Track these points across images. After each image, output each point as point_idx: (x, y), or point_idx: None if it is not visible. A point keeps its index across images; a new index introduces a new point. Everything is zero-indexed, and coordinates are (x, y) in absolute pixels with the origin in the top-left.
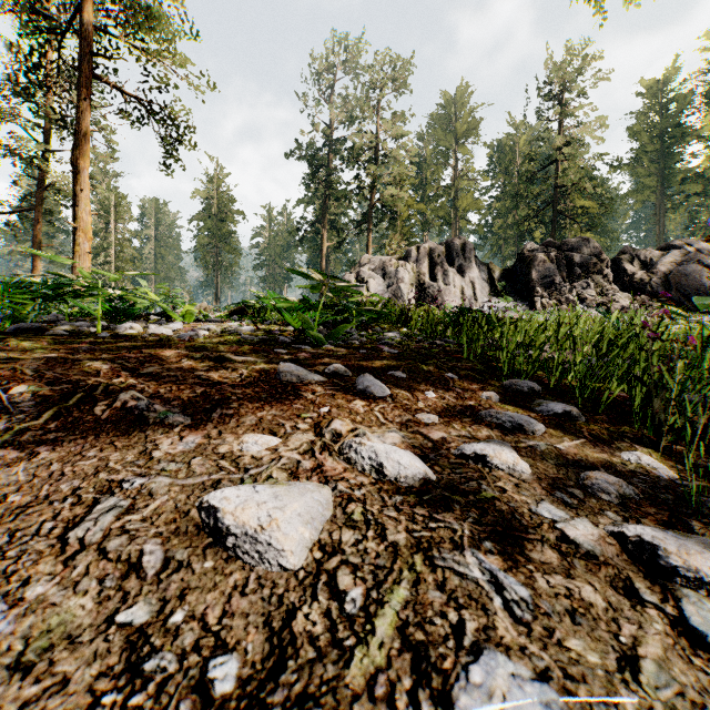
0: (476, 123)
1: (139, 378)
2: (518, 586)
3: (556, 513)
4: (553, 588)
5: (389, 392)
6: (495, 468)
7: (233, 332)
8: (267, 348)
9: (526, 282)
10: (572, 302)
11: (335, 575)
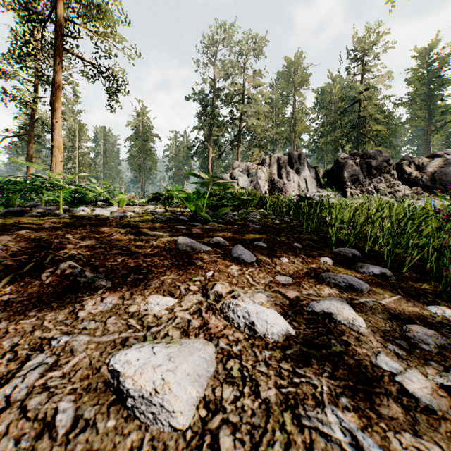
0: (307, 77)
1: (78, 250)
2: (376, 448)
3: (392, 364)
4: (405, 449)
5: (255, 258)
6: (339, 323)
7: (150, 213)
8: (171, 225)
9: (340, 179)
10: (371, 191)
11: (217, 435)
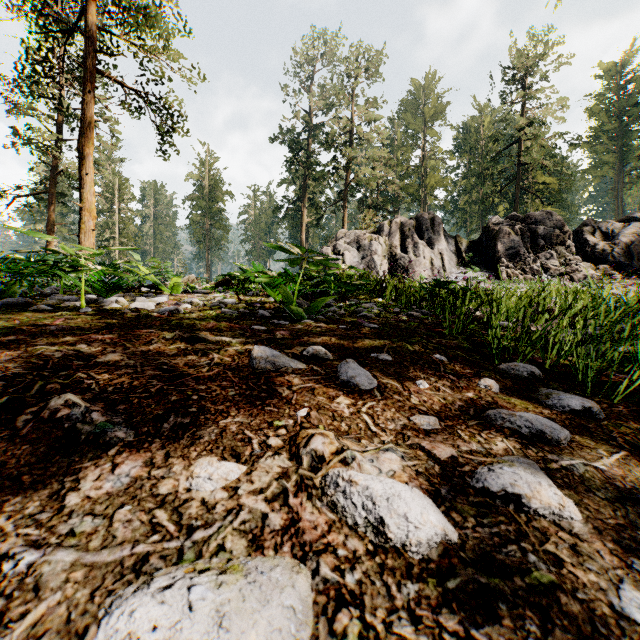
0: (443, 107)
1: (91, 370)
2: None
3: None
4: None
5: (376, 382)
6: (534, 514)
7: (215, 305)
8: (245, 325)
9: (492, 253)
10: (537, 271)
11: None
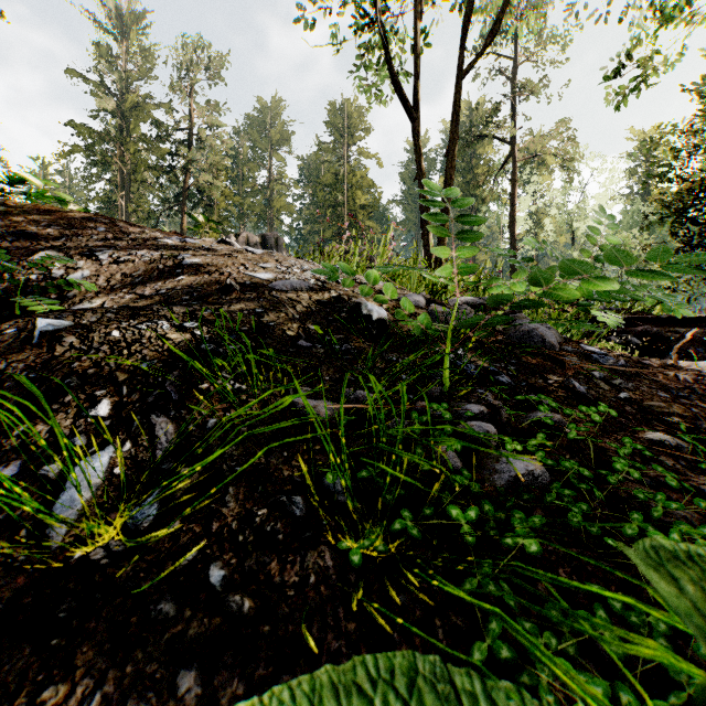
0: (289, 135)
1: None
2: None
3: None
4: None
5: None
6: None
7: None
8: None
9: None
10: None
11: None
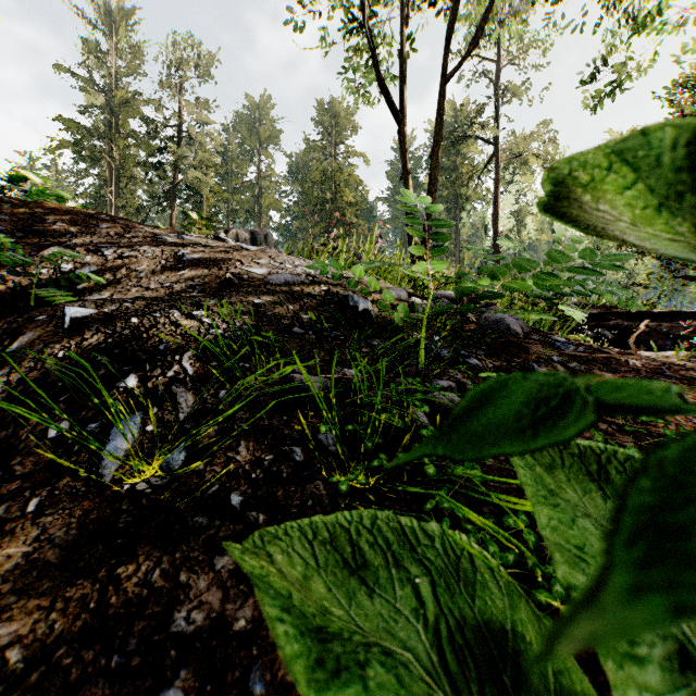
0: (277, 133)
1: None
2: None
3: None
4: None
5: None
6: None
7: None
8: None
9: None
10: None
11: None
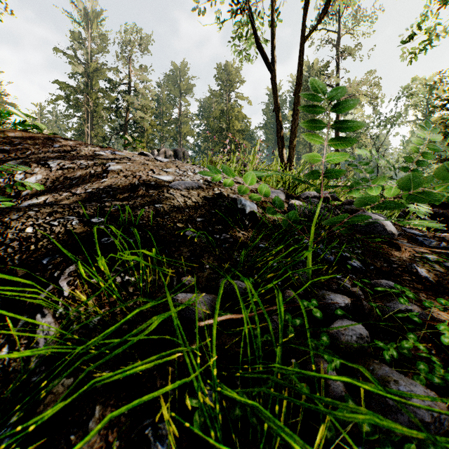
0: (192, 86)
1: None
2: None
3: None
4: None
5: None
6: None
7: None
8: None
9: None
10: None
11: None
